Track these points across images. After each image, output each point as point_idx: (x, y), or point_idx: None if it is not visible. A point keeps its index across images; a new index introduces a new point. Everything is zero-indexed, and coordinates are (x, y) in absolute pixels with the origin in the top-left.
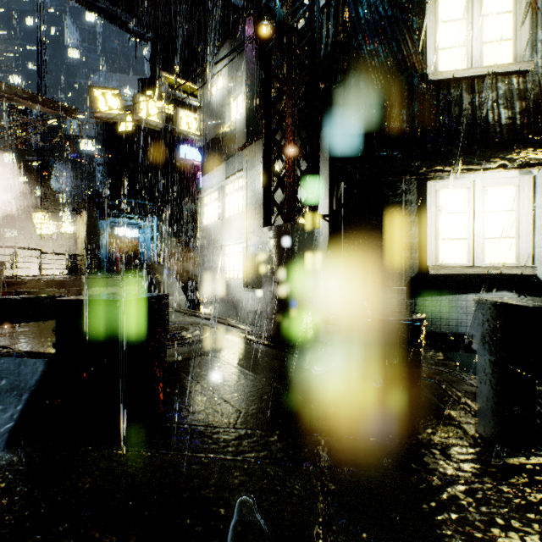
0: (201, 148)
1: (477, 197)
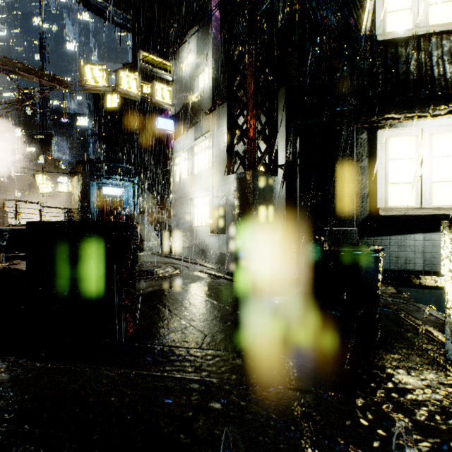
0: (173, 116)
1: (425, 144)
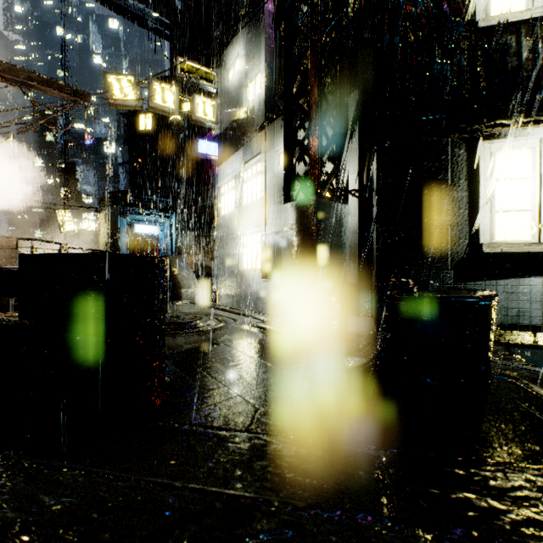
0: (218, 136)
1: None
